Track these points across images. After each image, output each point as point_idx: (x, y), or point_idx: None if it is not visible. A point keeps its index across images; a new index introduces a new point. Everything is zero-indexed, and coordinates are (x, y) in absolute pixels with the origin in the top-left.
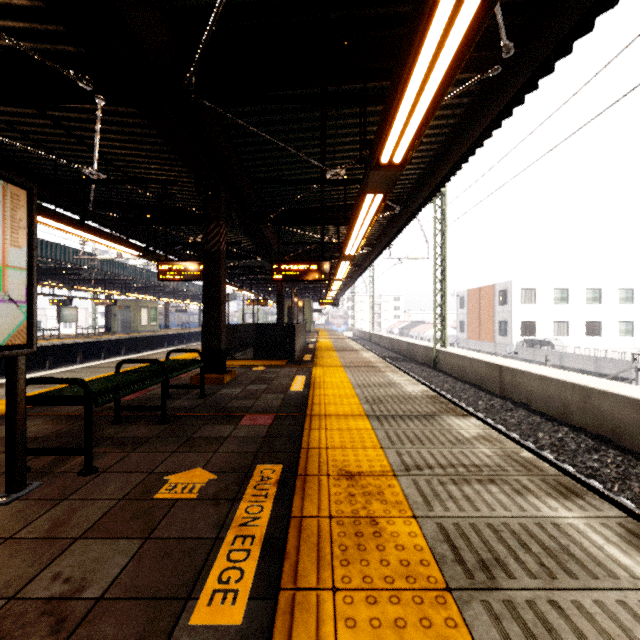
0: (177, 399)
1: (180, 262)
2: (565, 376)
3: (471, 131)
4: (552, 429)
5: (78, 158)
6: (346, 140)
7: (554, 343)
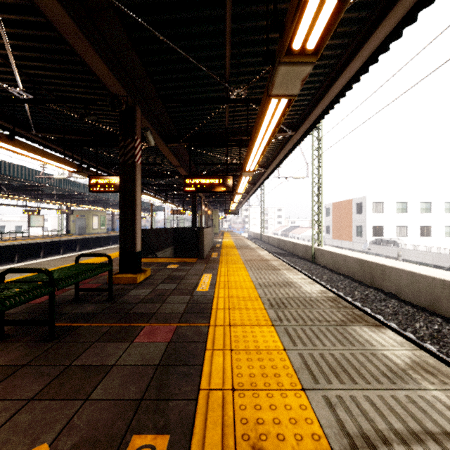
0: (85, 302)
1: (108, 176)
2: (432, 272)
3: (368, 45)
4: (427, 320)
5: (11, 82)
6: (248, 61)
7: (398, 242)
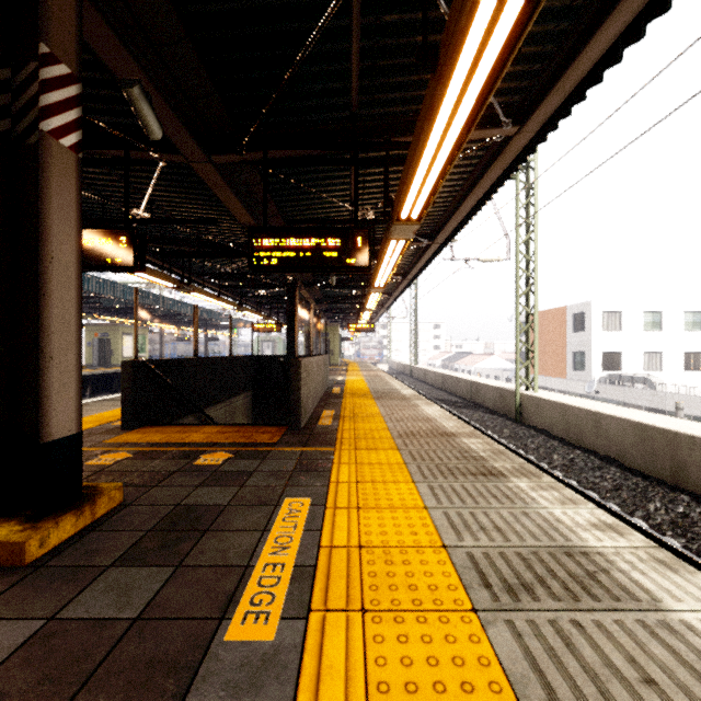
0: None
1: None
2: None
3: None
4: None
5: None
6: None
7: (653, 380)
